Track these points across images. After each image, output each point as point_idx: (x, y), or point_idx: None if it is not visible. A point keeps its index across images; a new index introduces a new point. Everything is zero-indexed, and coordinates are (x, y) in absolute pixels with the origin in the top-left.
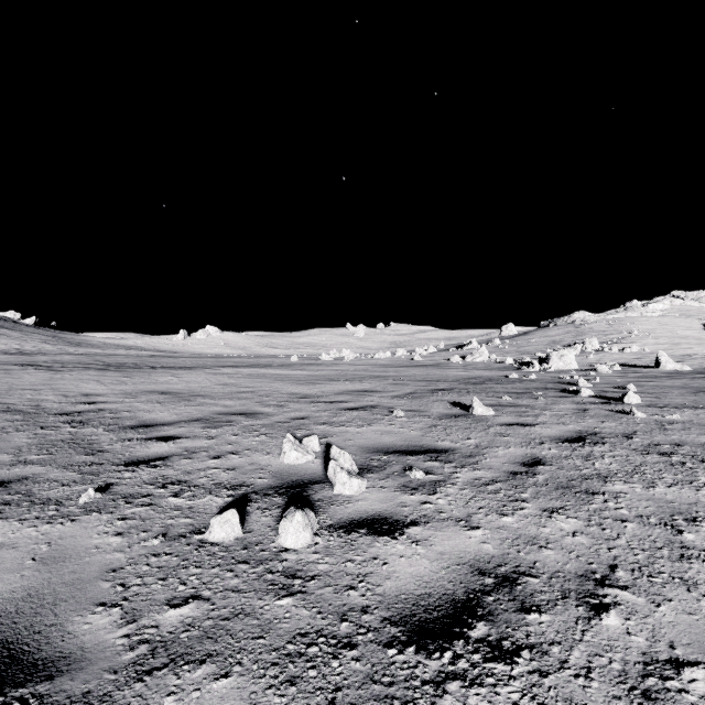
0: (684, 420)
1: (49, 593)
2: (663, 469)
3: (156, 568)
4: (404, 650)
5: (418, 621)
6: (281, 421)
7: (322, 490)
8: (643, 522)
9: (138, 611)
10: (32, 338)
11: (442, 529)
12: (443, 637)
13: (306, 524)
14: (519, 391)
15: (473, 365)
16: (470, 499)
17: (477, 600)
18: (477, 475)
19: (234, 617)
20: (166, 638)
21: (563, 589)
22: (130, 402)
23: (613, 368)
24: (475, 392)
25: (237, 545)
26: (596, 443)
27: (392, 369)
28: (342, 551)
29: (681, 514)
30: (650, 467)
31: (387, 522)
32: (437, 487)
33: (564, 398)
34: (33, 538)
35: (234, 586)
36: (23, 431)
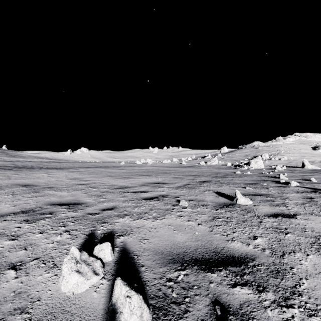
0: None
1: None
2: None
3: None
4: None
5: None
6: (92, 212)
7: None
8: None
9: None
10: None
11: None
12: None
13: None
14: (250, 182)
15: (211, 166)
16: None
17: None
18: None
19: None
20: None
21: None
22: None
23: (282, 168)
24: (225, 183)
25: None
26: None
27: (172, 168)
28: None
29: None
30: None
31: None
32: None
33: (283, 187)
34: None
35: None
36: None
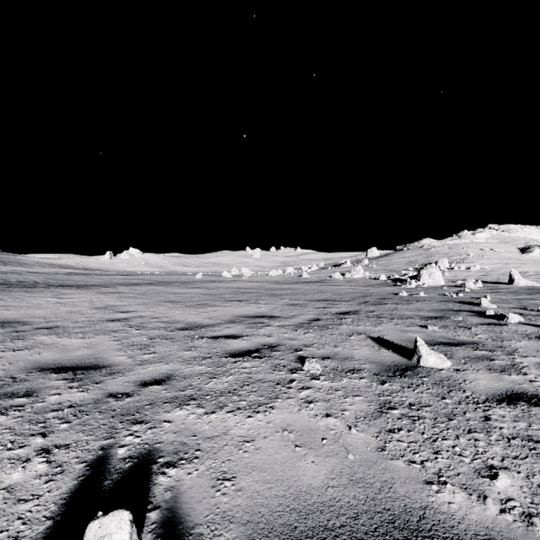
0: None
1: None
2: None
3: None
4: None
5: None
6: (118, 391)
7: None
8: None
9: None
10: None
11: None
12: None
13: None
14: (432, 315)
15: (353, 281)
16: None
17: None
18: None
19: None
20: None
21: None
22: None
23: (476, 284)
24: (386, 317)
25: None
26: None
27: (286, 286)
28: None
29: None
30: None
31: None
32: None
33: (497, 326)
34: None
35: None
36: None
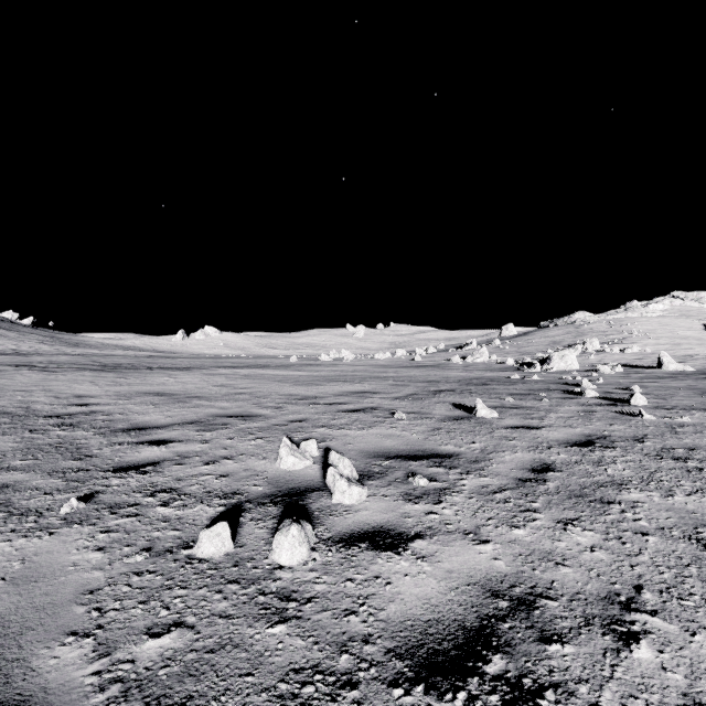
0: (695, 422)
1: (15, 619)
2: (680, 476)
3: (138, 590)
4: (412, 690)
5: (426, 654)
6: (278, 424)
7: (320, 499)
8: (666, 535)
9: (113, 642)
10: (29, 339)
11: (449, 543)
12: (455, 673)
13: (303, 539)
14: (522, 392)
15: (473, 365)
16: (478, 509)
17: (491, 628)
18: (484, 482)
19: (220, 649)
20: (142, 675)
21: (586, 615)
22: (124, 404)
23: (614, 369)
24: (477, 393)
25: (227, 562)
26: (606, 447)
27: (392, 370)
28: (341, 568)
29: (705, 527)
30: (666, 474)
31: (389, 535)
32: (442, 495)
33: (569, 399)
34: (6, 554)
35: (221, 611)
36: (10, 434)
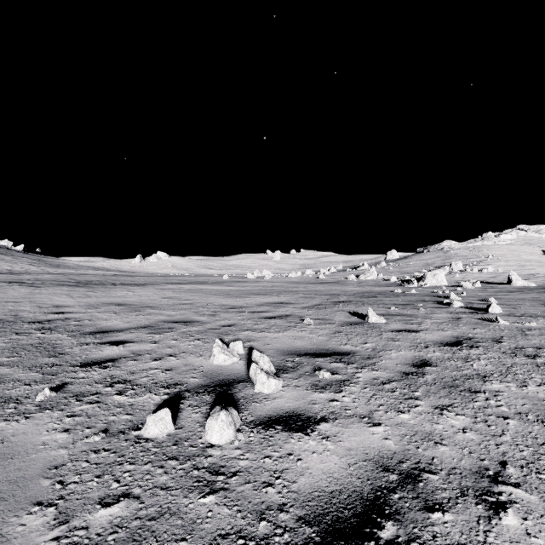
0: (540, 327)
1: None
2: (531, 370)
3: (94, 465)
4: None
5: (330, 521)
6: (213, 328)
7: (244, 389)
8: (523, 419)
9: (71, 511)
10: (21, 261)
11: (348, 425)
12: (354, 538)
13: (230, 422)
14: (403, 303)
15: (365, 282)
16: (371, 397)
17: (384, 498)
18: (375, 375)
19: (159, 517)
20: (94, 541)
21: (461, 487)
22: (92, 312)
23: (474, 284)
24: (368, 304)
25: (168, 441)
26: (471, 347)
27: (302, 285)
28: (260, 447)
29: None
30: (520, 368)
31: (300, 419)
32: (342, 386)
33: (440, 308)
34: None
35: (162, 483)
36: (0, 336)
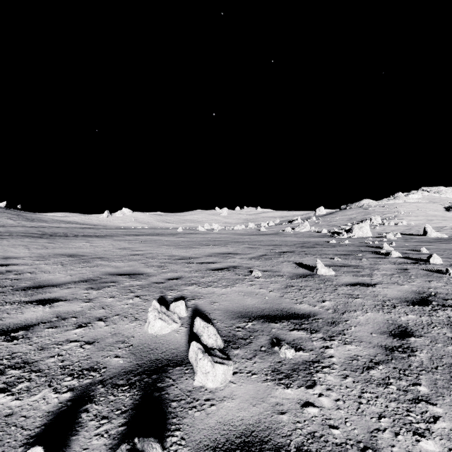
0: None
1: None
2: None
3: None
4: None
5: None
6: (157, 281)
7: (181, 378)
8: None
9: None
10: (1, 216)
11: None
12: None
13: None
14: (343, 253)
15: (300, 233)
16: (360, 397)
17: None
18: (351, 351)
19: None
20: None
21: None
22: (38, 264)
23: (396, 236)
24: (311, 254)
25: None
26: (444, 306)
27: (247, 237)
28: None
29: None
30: None
31: None
32: (314, 373)
33: (380, 259)
34: None
35: None
36: None
